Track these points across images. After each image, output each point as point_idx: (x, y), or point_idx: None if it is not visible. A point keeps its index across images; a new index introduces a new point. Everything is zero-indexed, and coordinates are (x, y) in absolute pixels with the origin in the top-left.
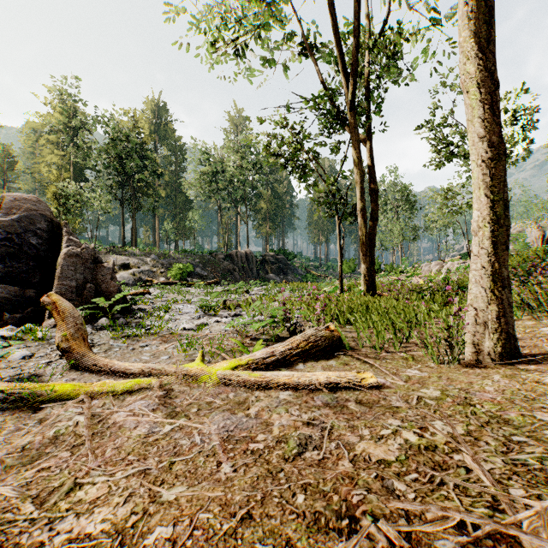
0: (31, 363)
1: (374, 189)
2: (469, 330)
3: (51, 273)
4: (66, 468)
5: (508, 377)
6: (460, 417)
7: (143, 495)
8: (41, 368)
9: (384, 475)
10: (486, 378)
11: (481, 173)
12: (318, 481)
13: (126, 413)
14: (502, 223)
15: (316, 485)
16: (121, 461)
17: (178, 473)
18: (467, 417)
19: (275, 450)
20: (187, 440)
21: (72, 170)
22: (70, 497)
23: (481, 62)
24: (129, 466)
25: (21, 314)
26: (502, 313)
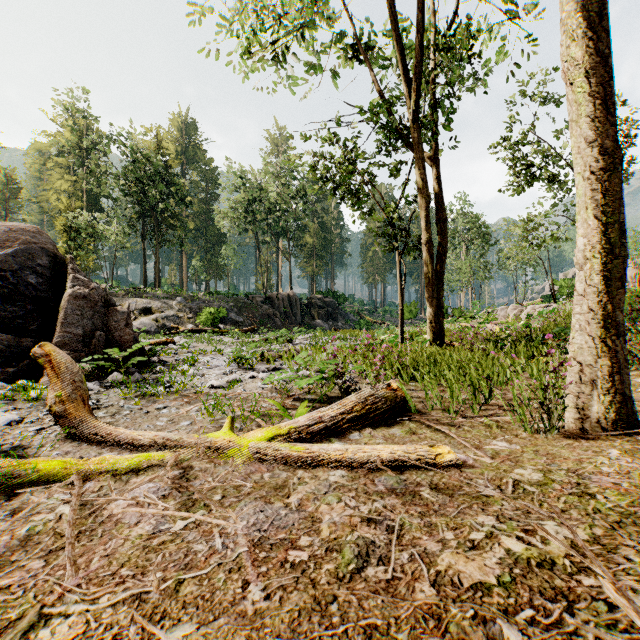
0: (17, 430)
1: (442, 218)
2: (571, 391)
3: (54, 318)
4: (32, 588)
5: (627, 452)
6: (577, 514)
7: (133, 638)
8: (29, 437)
9: (485, 612)
10: (599, 453)
11: (589, 188)
12: (387, 621)
13: (127, 501)
14: (616, 252)
15: (385, 629)
16: (110, 576)
17: (187, 598)
18: (587, 514)
19: (324, 563)
20: (205, 544)
21: (85, 199)
22: (29, 638)
23: (591, 44)
24: (120, 586)
25: (16, 368)
26: (615, 369)
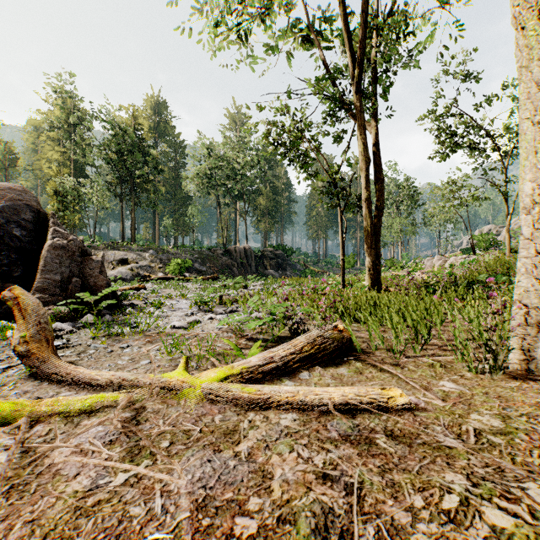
0: None
1: (379, 178)
2: (516, 333)
3: (36, 266)
4: None
5: None
6: None
7: None
8: None
9: None
10: None
11: (538, 132)
12: None
13: (71, 448)
14: None
15: None
16: None
17: None
18: None
19: (275, 539)
20: (142, 506)
21: (72, 167)
22: None
23: None
24: None
25: None
26: None
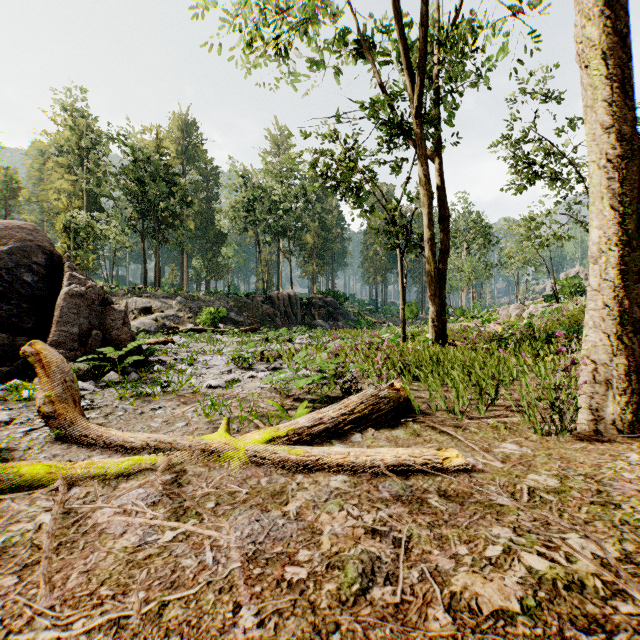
0: (6, 432)
1: (445, 215)
2: (584, 391)
3: (50, 317)
4: (0, 610)
5: None
6: (603, 526)
7: None
8: (17, 439)
9: None
10: (617, 457)
11: (605, 177)
12: None
13: (114, 509)
14: (633, 245)
15: None
16: (87, 596)
17: (171, 624)
18: (614, 526)
19: (325, 582)
20: (194, 559)
21: (85, 198)
22: None
23: (607, 24)
24: (97, 608)
25: (10, 368)
26: (632, 368)
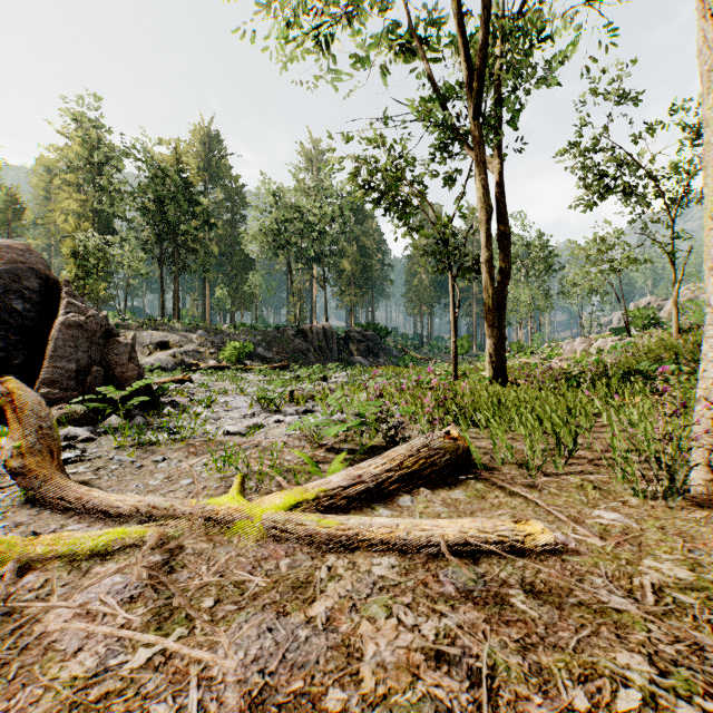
0: None
1: (504, 233)
2: (700, 442)
3: (43, 351)
4: None
5: None
6: None
7: None
8: None
9: None
10: None
11: None
12: None
13: (74, 608)
14: None
15: None
16: None
17: None
18: None
19: None
20: (170, 703)
21: (96, 220)
22: None
23: None
24: None
25: None
26: None
